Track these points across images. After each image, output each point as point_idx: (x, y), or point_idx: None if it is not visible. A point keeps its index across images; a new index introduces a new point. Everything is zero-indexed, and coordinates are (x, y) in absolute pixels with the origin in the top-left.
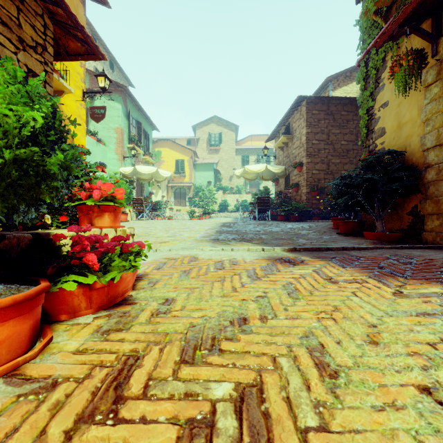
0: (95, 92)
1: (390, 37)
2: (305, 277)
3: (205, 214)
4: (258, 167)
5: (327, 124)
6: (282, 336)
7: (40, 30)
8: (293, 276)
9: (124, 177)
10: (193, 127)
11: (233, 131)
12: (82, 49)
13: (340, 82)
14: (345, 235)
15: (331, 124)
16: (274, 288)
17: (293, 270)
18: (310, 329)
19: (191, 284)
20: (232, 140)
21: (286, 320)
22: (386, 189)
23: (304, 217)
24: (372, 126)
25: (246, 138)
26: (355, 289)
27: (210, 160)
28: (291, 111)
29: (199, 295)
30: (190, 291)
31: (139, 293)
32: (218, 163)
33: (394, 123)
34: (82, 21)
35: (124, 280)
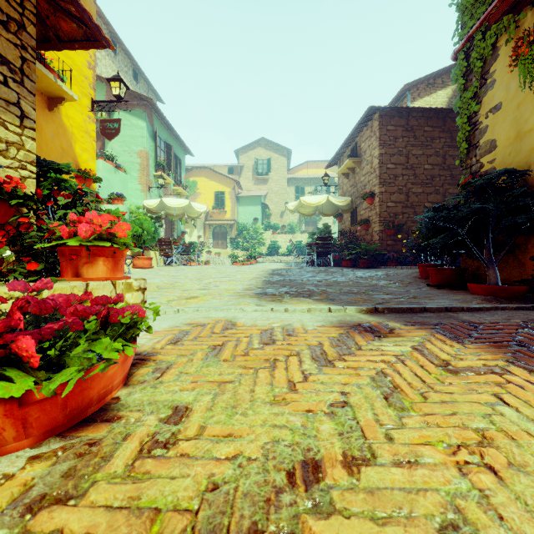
0: (108, 101)
1: (513, 5)
2: (404, 360)
3: (250, 258)
4: (317, 199)
5: (405, 143)
6: (401, 525)
7: (14, 0)
8: (383, 358)
9: (149, 212)
10: (236, 152)
11: (285, 157)
12: (78, 32)
13: (421, 91)
14: (438, 288)
15: (412, 144)
16: (358, 385)
17: (382, 347)
18: (453, 500)
19: (221, 374)
20: (283, 168)
21: (396, 468)
22: (506, 223)
23: (376, 262)
24: (476, 139)
25: (301, 165)
26: (497, 388)
27: (256, 193)
28: (359, 128)
29: (231, 398)
30: (218, 390)
31: (133, 392)
32: (266, 196)
33: (510, 133)
34: (90, 10)
35: (100, 376)
